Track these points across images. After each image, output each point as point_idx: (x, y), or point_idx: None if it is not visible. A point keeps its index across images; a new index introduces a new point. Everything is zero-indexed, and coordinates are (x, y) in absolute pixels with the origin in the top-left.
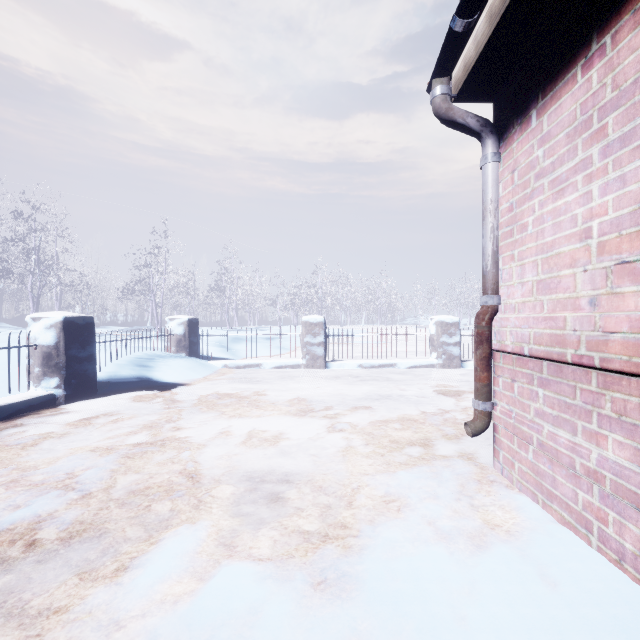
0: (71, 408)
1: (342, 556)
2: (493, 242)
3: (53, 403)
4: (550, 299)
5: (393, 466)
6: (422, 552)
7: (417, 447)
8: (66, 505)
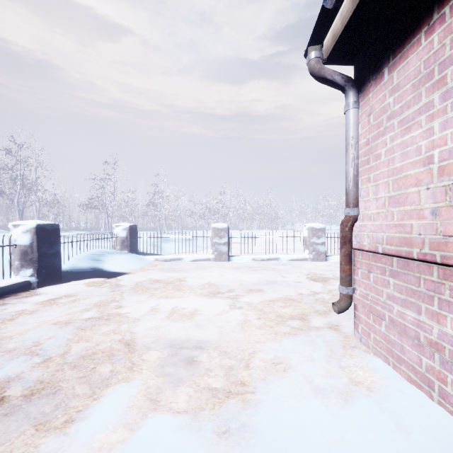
0: (41, 291)
1: (242, 409)
2: (354, 168)
3: (28, 287)
4: (399, 210)
5: (279, 335)
6: (303, 405)
7: (296, 320)
8: (31, 368)
